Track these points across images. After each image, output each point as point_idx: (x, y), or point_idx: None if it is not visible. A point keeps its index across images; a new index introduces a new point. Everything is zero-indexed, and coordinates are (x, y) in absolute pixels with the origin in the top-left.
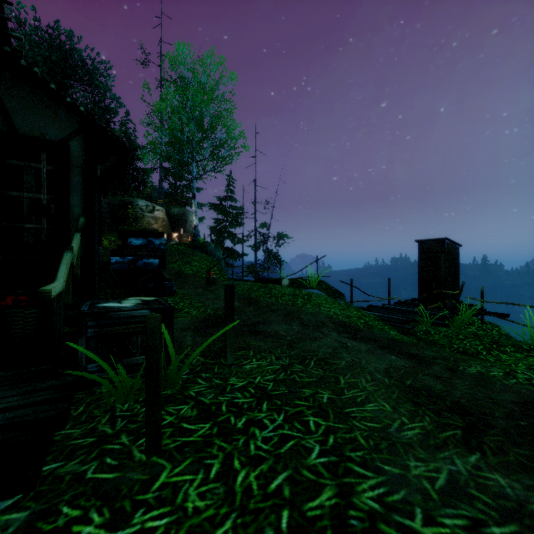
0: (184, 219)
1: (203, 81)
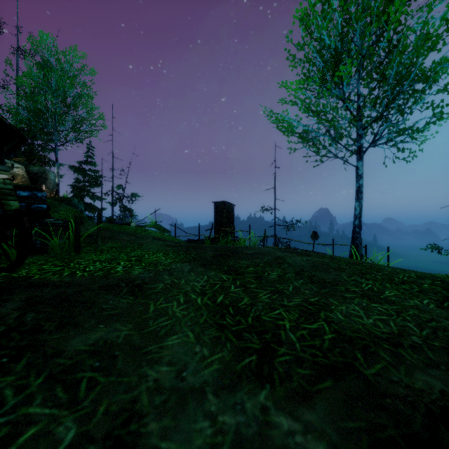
0: (44, 177)
1: (65, 68)
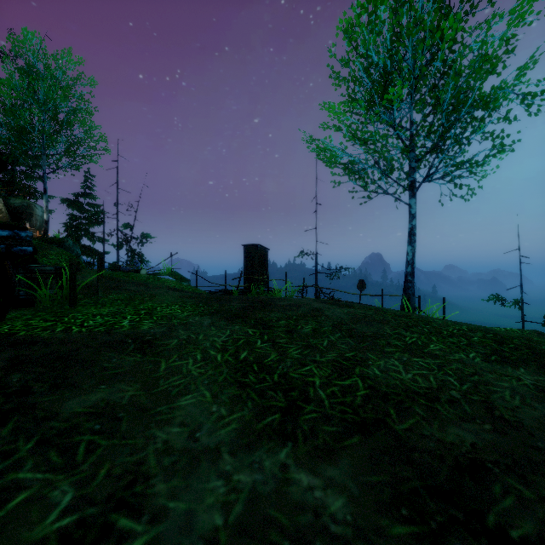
0: (29, 213)
1: (57, 76)
